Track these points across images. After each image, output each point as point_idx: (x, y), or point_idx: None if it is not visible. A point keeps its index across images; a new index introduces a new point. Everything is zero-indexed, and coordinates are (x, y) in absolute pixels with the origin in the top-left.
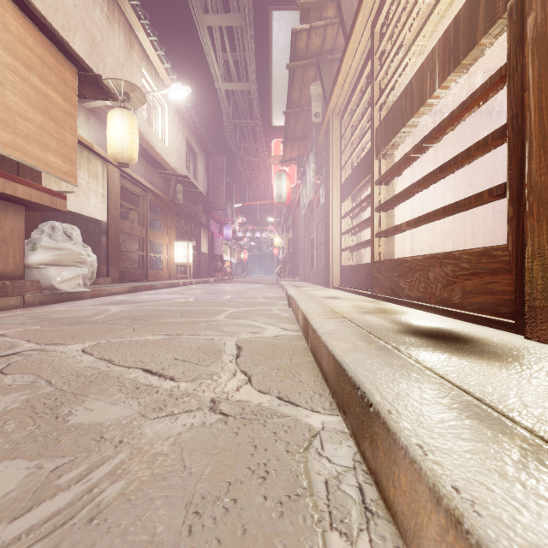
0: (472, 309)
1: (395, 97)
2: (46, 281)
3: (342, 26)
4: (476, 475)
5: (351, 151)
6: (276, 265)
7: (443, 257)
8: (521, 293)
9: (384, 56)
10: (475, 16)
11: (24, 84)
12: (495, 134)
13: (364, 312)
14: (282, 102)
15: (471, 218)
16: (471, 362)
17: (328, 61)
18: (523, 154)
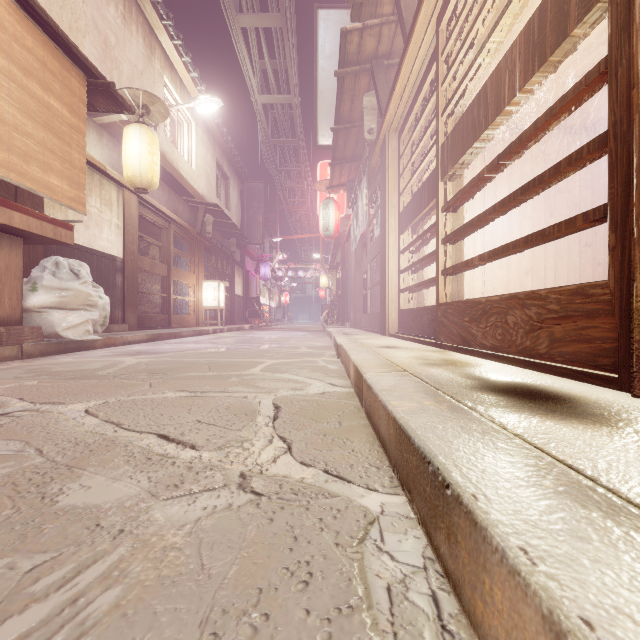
0: (562, 360)
1: (463, 109)
2: (49, 327)
3: (400, 24)
4: (613, 599)
5: (411, 173)
6: (323, 310)
7: (526, 297)
8: (627, 340)
9: (452, 59)
10: (566, 1)
11: (21, 92)
12: (592, 144)
13: (429, 364)
14: (330, 117)
15: (553, 253)
16: (571, 427)
17: (384, 67)
18: (629, 167)
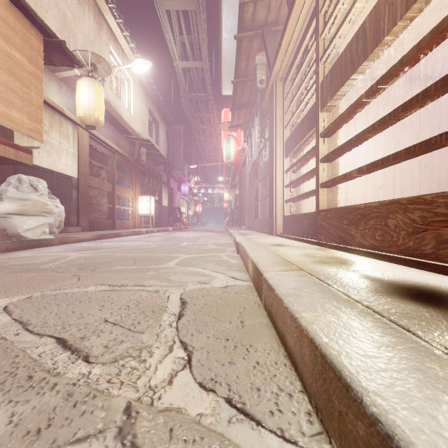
0: None
1: None
2: (12, 229)
3: None
4: None
5: (292, 112)
6: (226, 217)
7: (408, 202)
8: None
9: (329, 13)
10: None
11: None
12: None
13: (319, 261)
14: (231, 74)
15: (400, 173)
16: None
17: (272, 32)
18: None
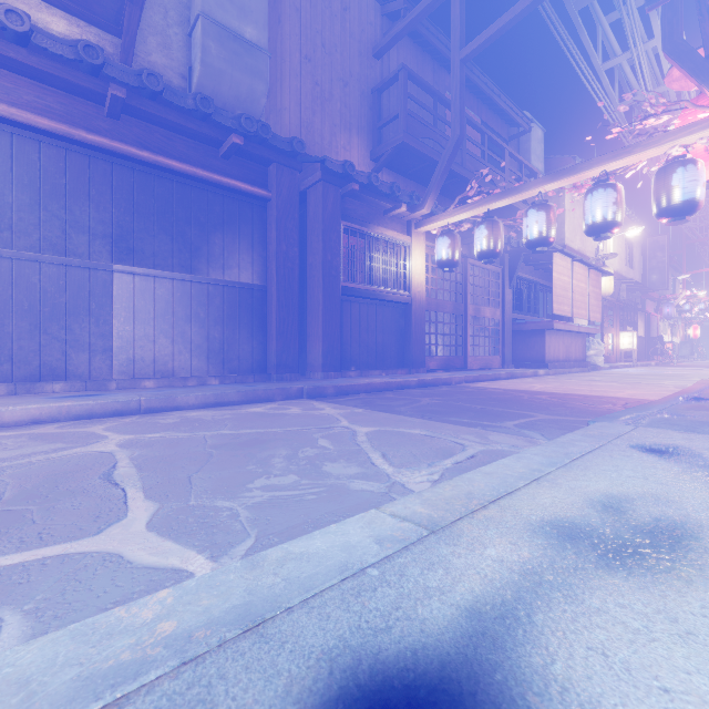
0: None
1: None
2: (592, 362)
3: None
4: None
5: None
6: None
7: None
8: None
9: None
10: None
11: (593, 294)
12: None
13: None
14: None
15: None
16: None
17: None
18: None
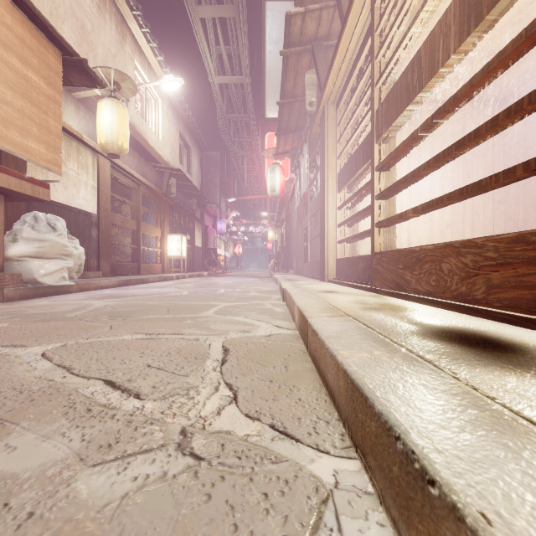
0: (500, 306)
1: (392, 83)
2: (28, 274)
3: (338, 7)
4: None
5: (347, 140)
6: (270, 259)
7: (461, 245)
8: None
9: (385, 33)
10: None
11: (1, 64)
12: (533, 94)
13: (369, 308)
14: (276, 93)
15: (470, 210)
16: None
17: (323, 47)
18: None
